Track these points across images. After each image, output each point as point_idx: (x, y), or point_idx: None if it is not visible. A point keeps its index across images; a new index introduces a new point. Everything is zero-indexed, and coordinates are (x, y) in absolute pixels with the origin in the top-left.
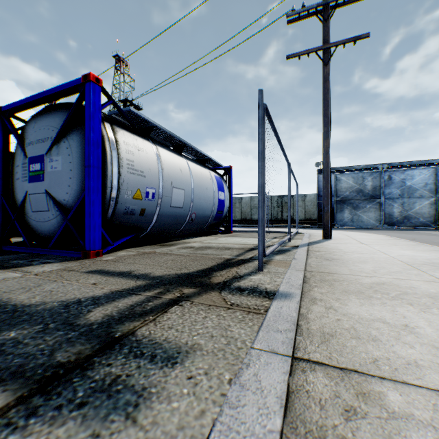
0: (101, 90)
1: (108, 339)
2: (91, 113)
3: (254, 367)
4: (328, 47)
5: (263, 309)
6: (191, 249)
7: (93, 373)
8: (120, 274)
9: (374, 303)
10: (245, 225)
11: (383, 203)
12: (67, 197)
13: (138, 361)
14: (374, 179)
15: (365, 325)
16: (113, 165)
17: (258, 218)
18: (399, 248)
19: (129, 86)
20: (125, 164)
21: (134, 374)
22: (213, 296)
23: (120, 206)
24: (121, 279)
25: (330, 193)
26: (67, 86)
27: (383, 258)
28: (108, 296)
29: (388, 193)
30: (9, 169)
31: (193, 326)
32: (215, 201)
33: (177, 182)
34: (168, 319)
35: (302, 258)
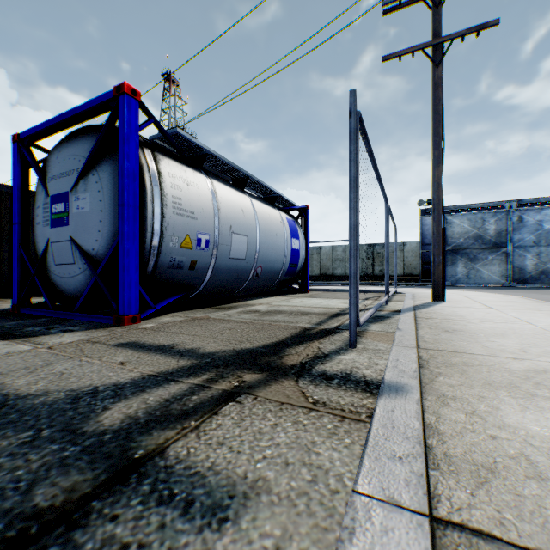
0: (138, 105)
1: (123, 462)
2: (125, 135)
3: (364, 538)
4: (439, 42)
5: (364, 413)
6: (256, 314)
7: (84, 536)
8: (159, 348)
9: (542, 407)
10: (326, 282)
11: (510, 253)
12: (97, 246)
13: (163, 511)
14: (498, 221)
15: (543, 450)
16: (154, 204)
17: (350, 272)
18: (547, 315)
19: (181, 110)
20: (170, 202)
21: (152, 544)
22: (287, 387)
23: (163, 258)
24: (159, 357)
25: (443, 239)
26: (96, 101)
27: (528, 330)
28: (137, 384)
29: (518, 240)
30: (29, 212)
31: (257, 442)
32: (286, 251)
33: (238, 226)
34: (218, 428)
35: (410, 329)
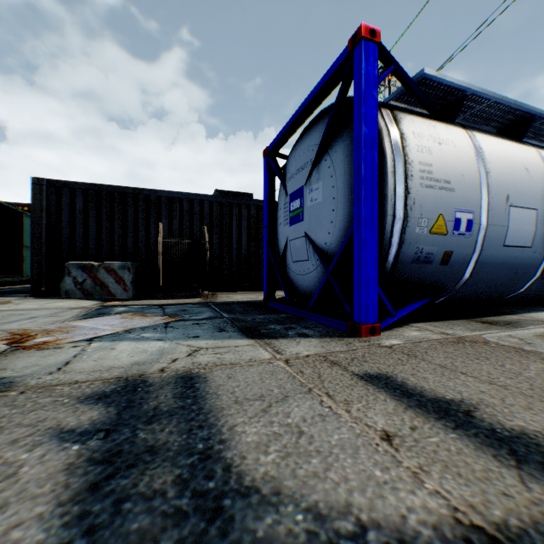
0: (376, 49)
1: None
2: (362, 93)
3: None
4: None
5: None
6: None
7: None
8: (439, 407)
9: None
10: None
11: None
12: (328, 240)
13: None
14: None
15: None
16: (396, 176)
17: None
18: None
19: None
20: (416, 171)
21: None
22: None
23: (406, 249)
24: (456, 440)
25: None
26: (328, 74)
27: None
28: None
29: None
30: (273, 216)
31: None
32: None
33: (518, 195)
34: None
35: None
